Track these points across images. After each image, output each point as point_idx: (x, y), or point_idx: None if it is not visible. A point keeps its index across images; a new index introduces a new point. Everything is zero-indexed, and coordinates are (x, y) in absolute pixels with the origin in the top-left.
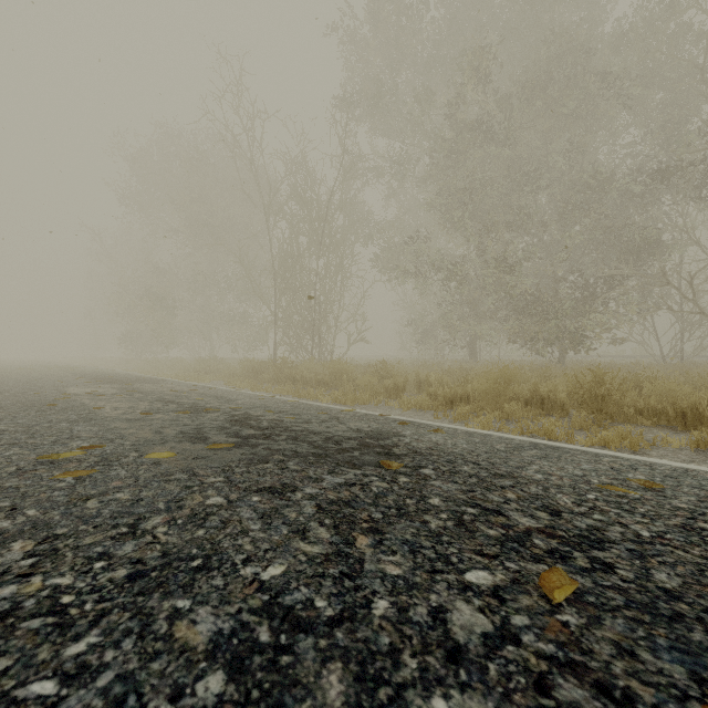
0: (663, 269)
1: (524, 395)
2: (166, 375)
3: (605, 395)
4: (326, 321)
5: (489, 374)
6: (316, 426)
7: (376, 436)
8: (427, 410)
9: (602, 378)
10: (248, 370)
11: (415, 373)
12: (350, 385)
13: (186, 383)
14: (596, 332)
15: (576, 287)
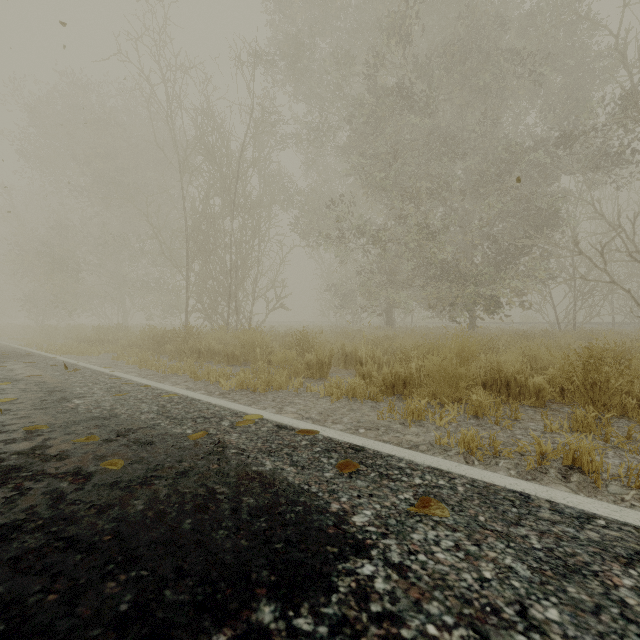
0: (575, 239)
1: (481, 376)
2: (50, 346)
3: (602, 380)
4: (243, 286)
5: (431, 348)
6: (153, 503)
7: (292, 561)
8: (363, 400)
9: (599, 358)
10: (148, 340)
11: (340, 344)
12: (264, 360)
13: (52, 360)
14: (508, 300)
15: (489, 256)
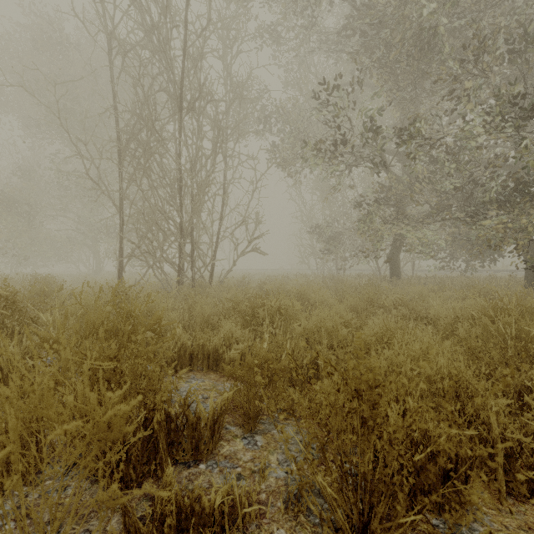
0: None
1: None
2: None
3: None
4: (198, 219)
5: None
6: None
7: None
8: None
9: None
10: None
11: None
12: None
13: None
14: None
15: None
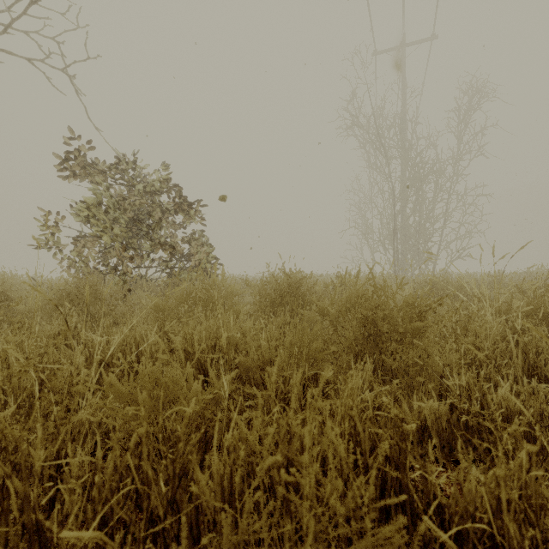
0: None
1: None
2: None
3: None
4: None
5: None
6: None
7: None
8: None
9: None
10: None
11: None
12: None
13: None
14: None
15: None
